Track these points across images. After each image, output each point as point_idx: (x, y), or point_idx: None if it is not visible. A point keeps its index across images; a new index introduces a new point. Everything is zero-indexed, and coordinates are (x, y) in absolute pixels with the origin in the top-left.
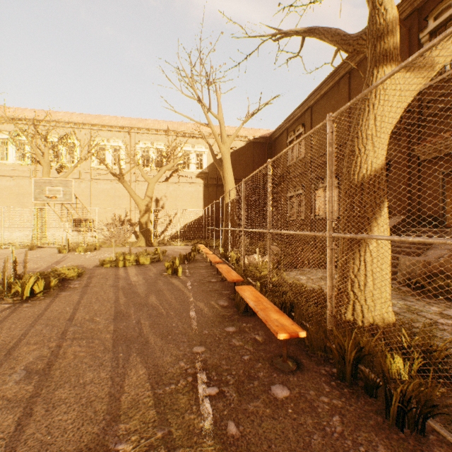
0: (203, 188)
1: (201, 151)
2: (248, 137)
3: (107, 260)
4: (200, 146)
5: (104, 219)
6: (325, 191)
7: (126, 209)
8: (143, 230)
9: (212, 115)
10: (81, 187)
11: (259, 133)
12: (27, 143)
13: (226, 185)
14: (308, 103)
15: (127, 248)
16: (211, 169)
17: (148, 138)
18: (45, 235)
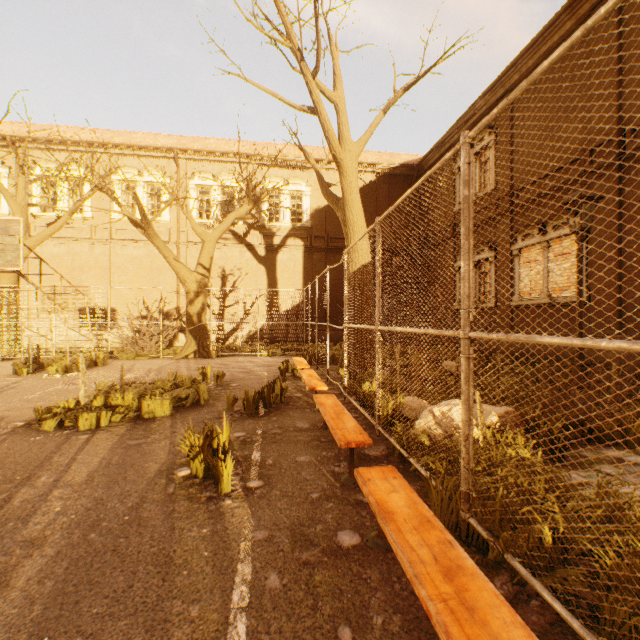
0: (302, 254)
1: (300, 191)
2: (382, 165)
3: (58, 407)
4: (297, 182)
5: (134, 308)
6: (549, 249)
7: (161, 289)
8: (193, 328)
9: (322, 93)
10: (94, 253)
11: (400, 159)
12: (4, 177)
13: (350, 236)
14: (507, 82)
15: (159, 363)
16: (317, 222)
17: (209, 169)
18: (17, 337)
